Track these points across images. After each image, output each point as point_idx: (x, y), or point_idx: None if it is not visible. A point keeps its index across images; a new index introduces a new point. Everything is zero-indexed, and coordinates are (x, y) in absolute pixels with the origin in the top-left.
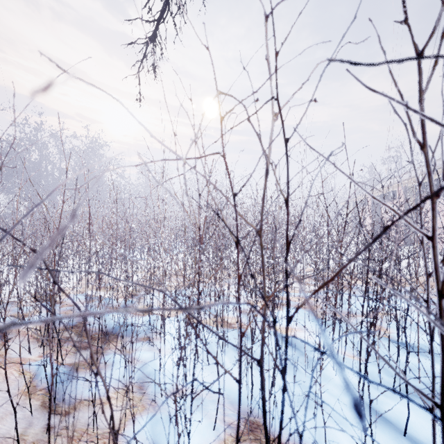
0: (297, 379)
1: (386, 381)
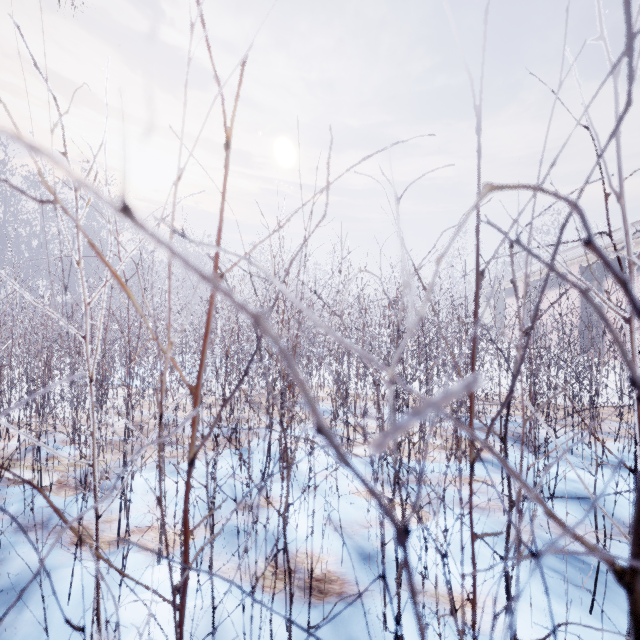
0: None
1: None
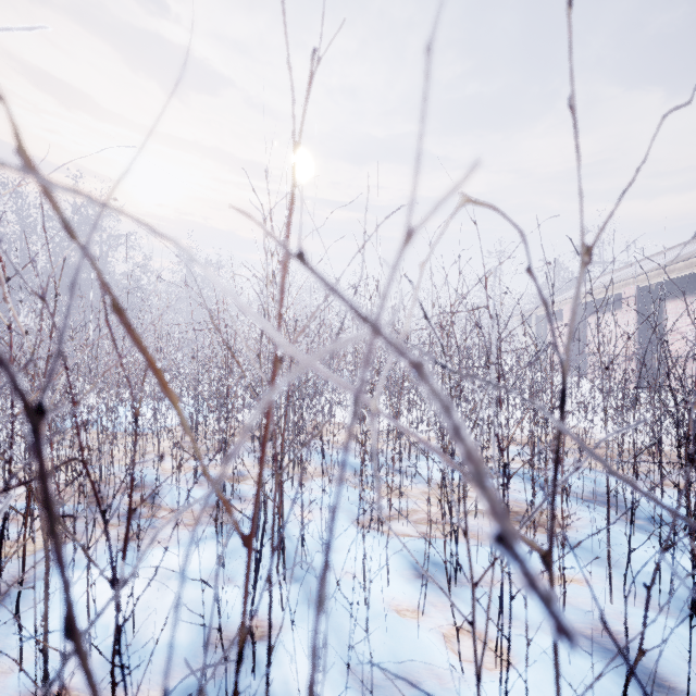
0: None
1: None
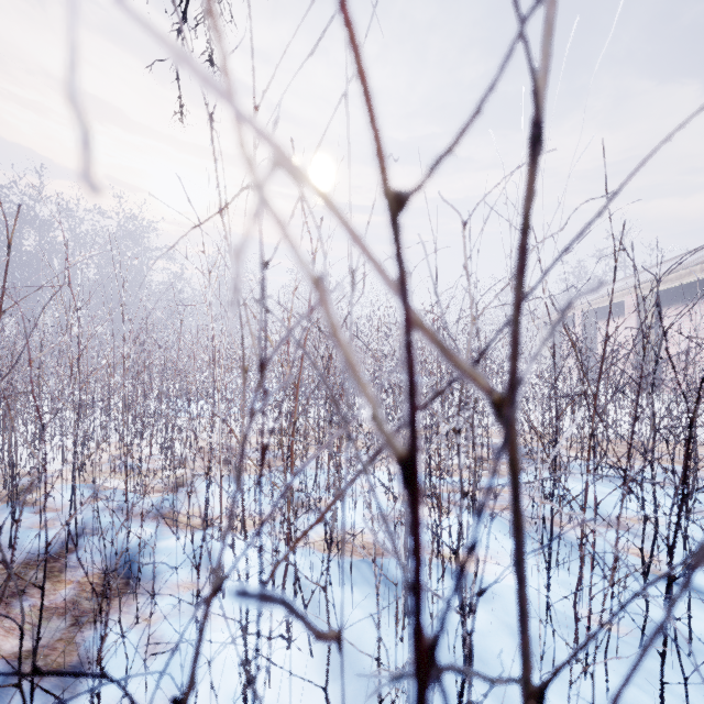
0: (506, 697)
1: (694, 695)
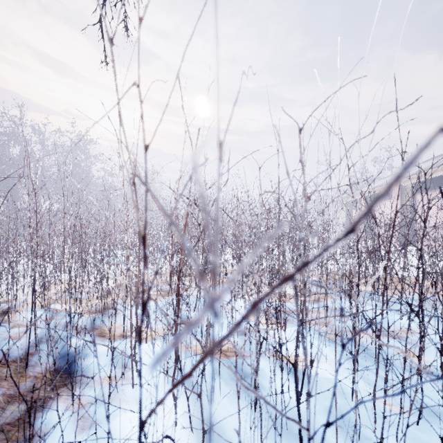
0: None
1: None
